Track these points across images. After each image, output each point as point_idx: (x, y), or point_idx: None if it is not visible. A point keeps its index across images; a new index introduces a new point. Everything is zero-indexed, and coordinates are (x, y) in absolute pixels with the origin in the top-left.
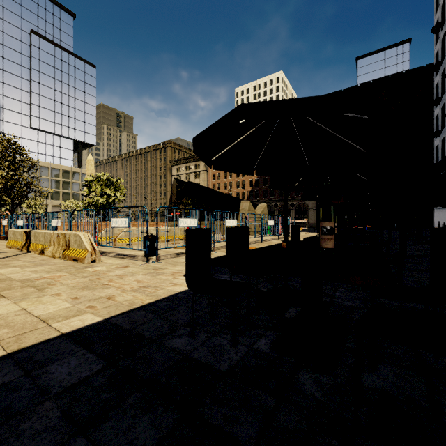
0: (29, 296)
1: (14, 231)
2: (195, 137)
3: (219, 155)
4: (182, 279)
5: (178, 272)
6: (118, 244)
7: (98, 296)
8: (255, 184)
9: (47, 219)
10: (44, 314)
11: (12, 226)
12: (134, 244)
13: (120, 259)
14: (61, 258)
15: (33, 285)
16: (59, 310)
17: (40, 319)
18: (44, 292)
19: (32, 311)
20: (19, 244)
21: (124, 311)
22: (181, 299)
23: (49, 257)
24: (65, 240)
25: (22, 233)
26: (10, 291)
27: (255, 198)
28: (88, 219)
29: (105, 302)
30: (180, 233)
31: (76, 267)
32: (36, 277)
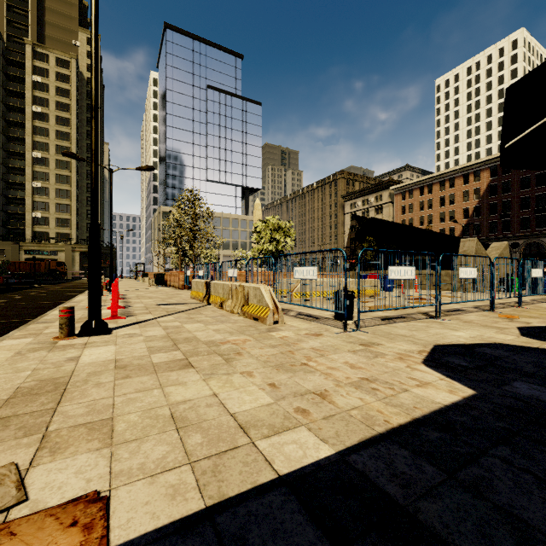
0: (218, 370)
1: (196, 281)
2: (521, 80)
3: (524, 134)
4: (427, 373)
5: (407, 355)
6: (295, 300)
7: (304, 388)
8: (473, 214)
9: (224, 269)
10: (240, 412)
11: (194, 276)
12: (313, 301)
13: (305, 321)
14: (240, 314)
15: (219, 352)
16: (258, 408)
17: (237, 423)
18: (233, 366)
19: (225, 402)
20: (200, 296)
21: (363, 437)
22: (466, 428)
23: (227, 312)
24: (244, 294)
25: (203, 283)
26: (197, 358)
27: (473, 236)
28: (255, 268)
29: (320, 405)
30: (369, 287)
31: (258, 328)
32: (220, 339)
